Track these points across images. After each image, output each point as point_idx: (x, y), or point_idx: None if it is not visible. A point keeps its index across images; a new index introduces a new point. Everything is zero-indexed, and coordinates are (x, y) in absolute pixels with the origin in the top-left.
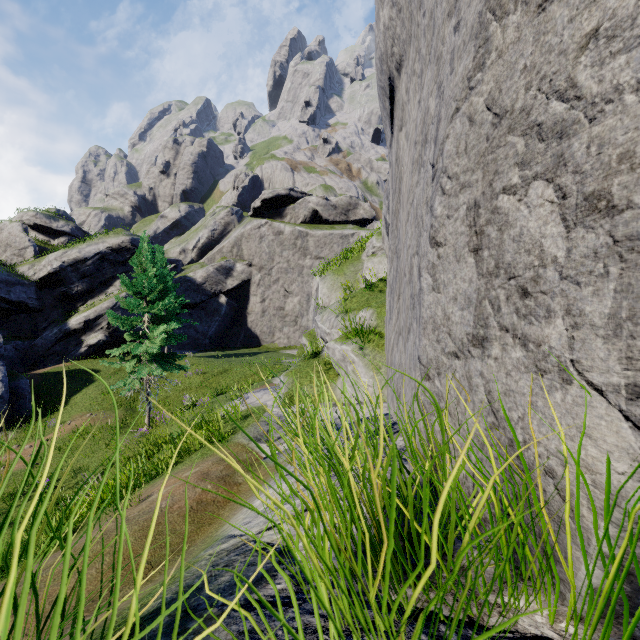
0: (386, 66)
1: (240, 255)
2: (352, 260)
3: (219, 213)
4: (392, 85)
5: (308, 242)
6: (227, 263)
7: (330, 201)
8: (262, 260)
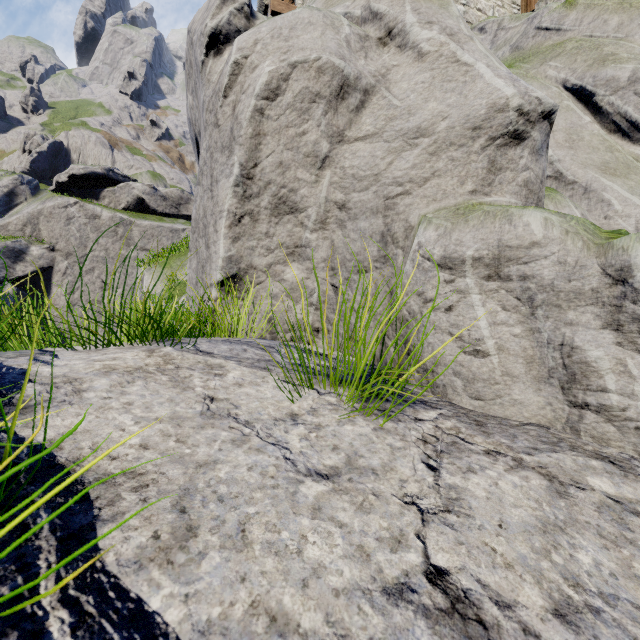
0: (193, 128)
1: (37, 236)
2: (179, 255)
3: (0, 179)
4: (198, 141)
5: (132, 231)
6: (16, 244)
7: (159, 191)
8: (70, 245)
